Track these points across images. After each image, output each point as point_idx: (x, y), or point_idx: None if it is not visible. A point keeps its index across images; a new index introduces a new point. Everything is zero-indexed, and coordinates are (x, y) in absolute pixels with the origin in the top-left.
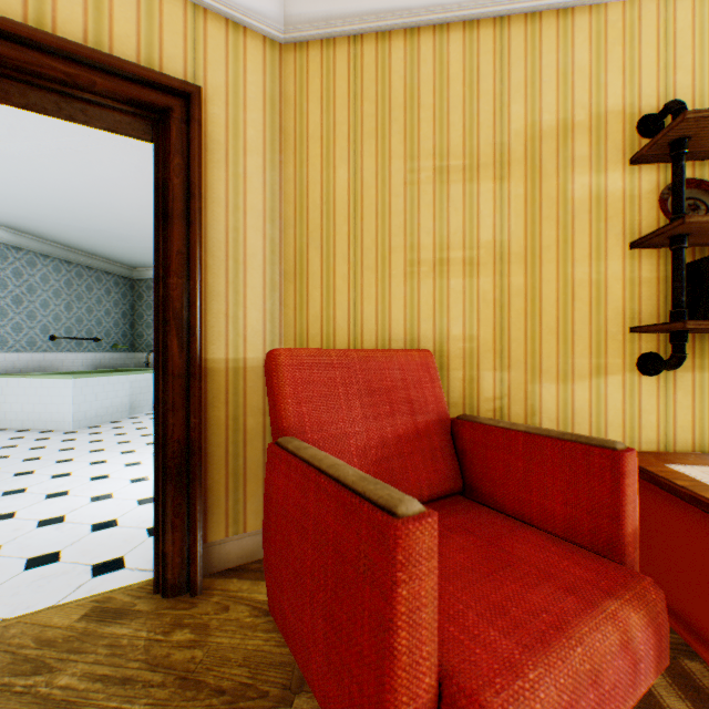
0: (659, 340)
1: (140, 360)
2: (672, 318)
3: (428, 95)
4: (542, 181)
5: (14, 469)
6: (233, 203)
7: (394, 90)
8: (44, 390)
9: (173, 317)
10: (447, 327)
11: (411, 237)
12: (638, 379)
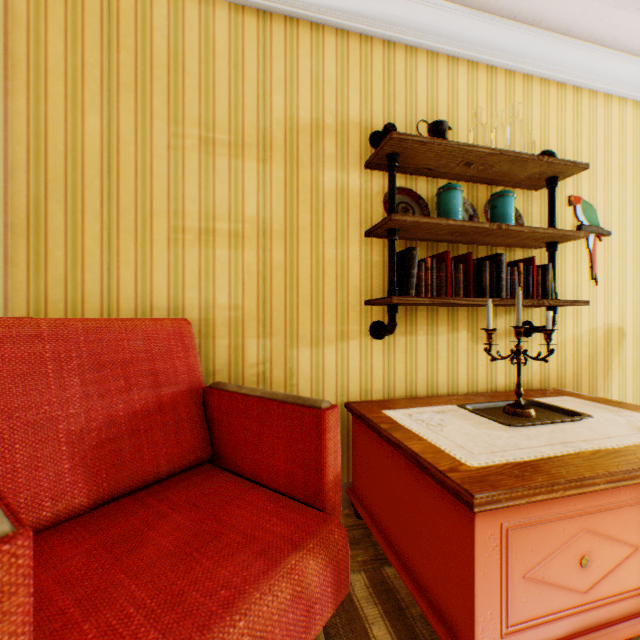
0: (385, 311)
1: None
2: (389, 294)
3: (194, 63)
4: (299, 169)
5: None
6: None
7: (157, 47)
8: None
9: None
10: (213, 296)
11: (176, 203)
12: (371, 342)
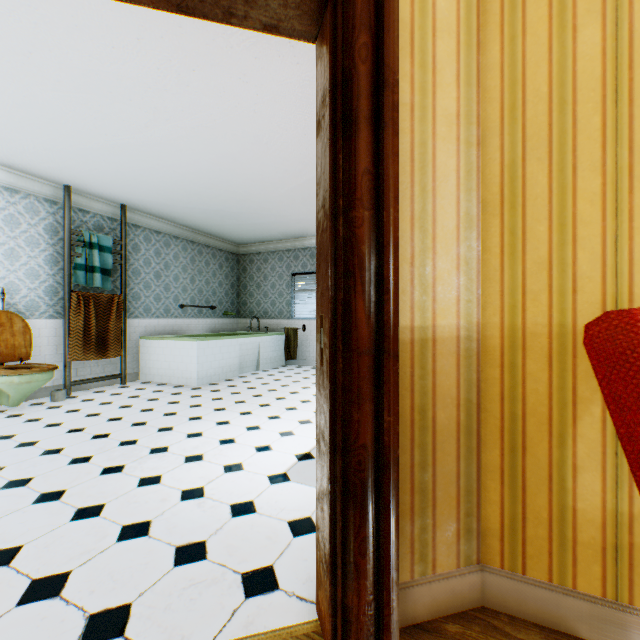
0: None
1: (244, 325)
2: None
3: None
4: None
5: (158, 423)
6: (418, 106)
7: None
8: (177, 350)
9: (356, 266)
10: None
11: None
12: None
